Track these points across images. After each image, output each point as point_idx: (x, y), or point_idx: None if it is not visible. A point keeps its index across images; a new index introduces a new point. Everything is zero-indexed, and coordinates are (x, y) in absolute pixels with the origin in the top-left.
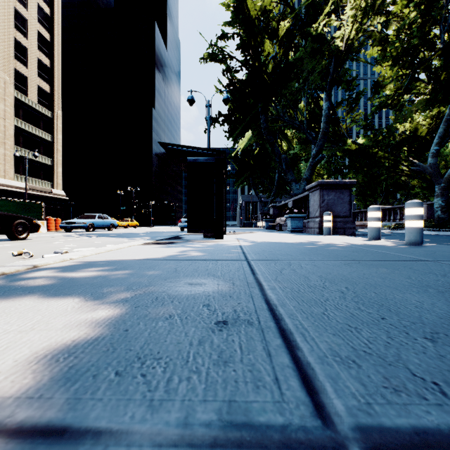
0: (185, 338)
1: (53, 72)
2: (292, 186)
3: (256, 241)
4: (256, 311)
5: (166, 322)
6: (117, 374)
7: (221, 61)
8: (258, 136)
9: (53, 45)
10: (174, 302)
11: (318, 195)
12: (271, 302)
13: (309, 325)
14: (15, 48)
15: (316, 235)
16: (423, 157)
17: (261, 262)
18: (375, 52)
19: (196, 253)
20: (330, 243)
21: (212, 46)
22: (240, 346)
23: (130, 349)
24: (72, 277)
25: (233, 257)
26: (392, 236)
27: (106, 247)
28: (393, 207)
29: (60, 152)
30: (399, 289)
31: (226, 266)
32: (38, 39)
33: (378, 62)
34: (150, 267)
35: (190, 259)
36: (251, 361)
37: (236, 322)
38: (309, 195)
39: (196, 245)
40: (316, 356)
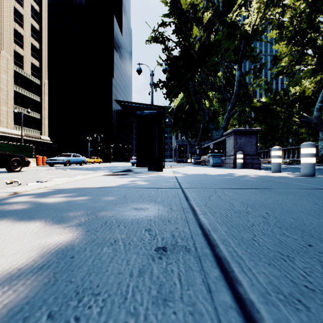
0: (126, 267)
1: (41, 52)
2: (213, 133)
3: (188, 173)
4: (192, 237)
5: (111, 248)
6: (49, 316)
7: (161, 42)
8: (188, 96)
9: (41, 33)
10: (120, 226)
11: (232, 139)
12: (204, 227)
13: (242, 253)
14: (14, 36)
15: (231, 169)
16: (309, 111)
17: (192, 190)
18: (274, 34)
19: (142, 182)
20: (244, 175)
21: (155, 31)
22: (179, 279)
23: (71, 280)
24: (41, 202)
25: (170, 186)
26: (288, 169)
27: (74, 178)
28: (287, 148)
29: (46, 110)
30: (312, 214)
31: (165, 193)
32: (31, 29)
33: (276, 42)
34: (105, 194)
35: (137, 187)
36: (191, 298)
37: (174, 248)
38: (225, 139)
39: (142, 176)
40: (257, 292)
